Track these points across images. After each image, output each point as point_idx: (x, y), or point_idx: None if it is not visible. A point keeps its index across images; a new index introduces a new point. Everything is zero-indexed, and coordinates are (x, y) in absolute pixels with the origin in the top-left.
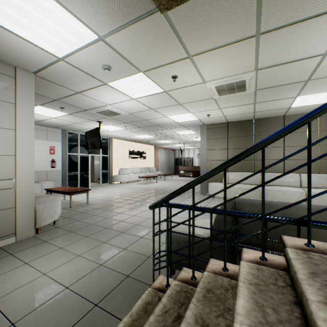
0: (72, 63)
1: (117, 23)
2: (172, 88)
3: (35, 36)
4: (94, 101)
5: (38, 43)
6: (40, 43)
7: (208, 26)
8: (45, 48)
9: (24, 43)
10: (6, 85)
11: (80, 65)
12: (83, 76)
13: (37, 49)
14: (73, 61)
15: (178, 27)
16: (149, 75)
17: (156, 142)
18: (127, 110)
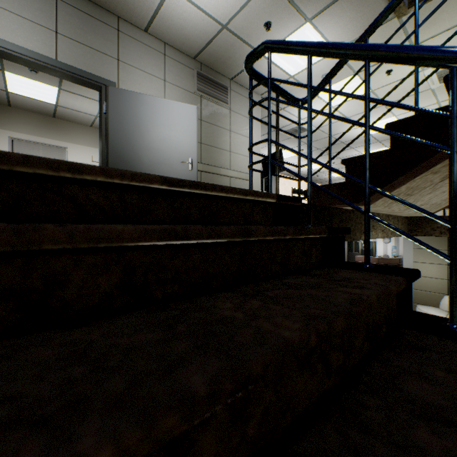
0: (298, 78)
1: (355, 36)
2: (381, 86)
3: (287, 62)
4: (290, 117)
5: (285, 67)
6: (286, 67)
7: (437, 16)
8: (286, 70)
9: (275, 69)
10: (248, 106)
11: (303, 79)
12: (298, 90)
13: (280, 72)
14: (300, 77)
15: (407, 25)
16: (362, 75)
17: (326, 177)
18: (317, 123)
